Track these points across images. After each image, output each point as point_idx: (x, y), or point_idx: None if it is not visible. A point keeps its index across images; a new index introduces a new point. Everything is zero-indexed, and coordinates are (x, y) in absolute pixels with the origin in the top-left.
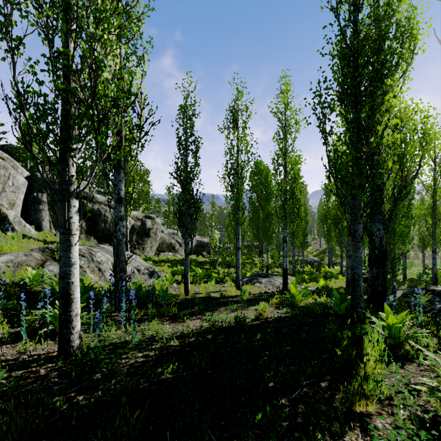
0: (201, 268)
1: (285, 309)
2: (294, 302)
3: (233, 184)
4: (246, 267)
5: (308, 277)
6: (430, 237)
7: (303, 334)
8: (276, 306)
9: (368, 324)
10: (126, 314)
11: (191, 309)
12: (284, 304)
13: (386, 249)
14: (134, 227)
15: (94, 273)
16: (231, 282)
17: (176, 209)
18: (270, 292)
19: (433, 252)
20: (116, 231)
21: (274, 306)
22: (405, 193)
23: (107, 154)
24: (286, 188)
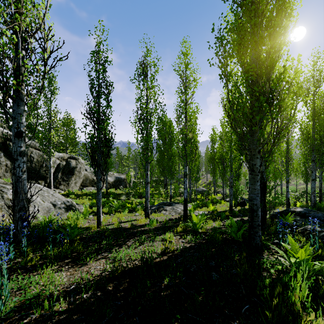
0: (118, 199)
1: (189, 237)
2: (196, 229)
3: (142, 127)
4: (154, 197)
5: (200, 203)
6: (284, 172)
7: (214, 275)
8: (180, 234)
9: (266, 251)
10: (19, 260)
11: (99, 245)
12: (187, 232)
13: (266, 181)
14: (59, 166)
15: (1, 211)
16: (142, 210)
17: (89, 148)
18: (174, 218)
19: (287, 182)
20: (15, 168)
21: (179, 235)
22: (282, 135)
23: (7, 87)
24: (186, 132)
